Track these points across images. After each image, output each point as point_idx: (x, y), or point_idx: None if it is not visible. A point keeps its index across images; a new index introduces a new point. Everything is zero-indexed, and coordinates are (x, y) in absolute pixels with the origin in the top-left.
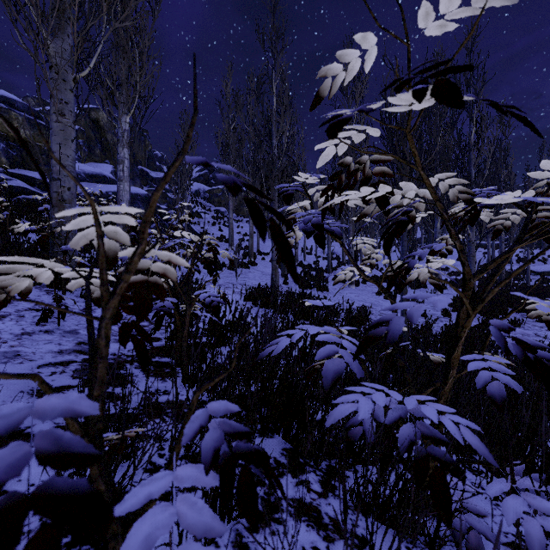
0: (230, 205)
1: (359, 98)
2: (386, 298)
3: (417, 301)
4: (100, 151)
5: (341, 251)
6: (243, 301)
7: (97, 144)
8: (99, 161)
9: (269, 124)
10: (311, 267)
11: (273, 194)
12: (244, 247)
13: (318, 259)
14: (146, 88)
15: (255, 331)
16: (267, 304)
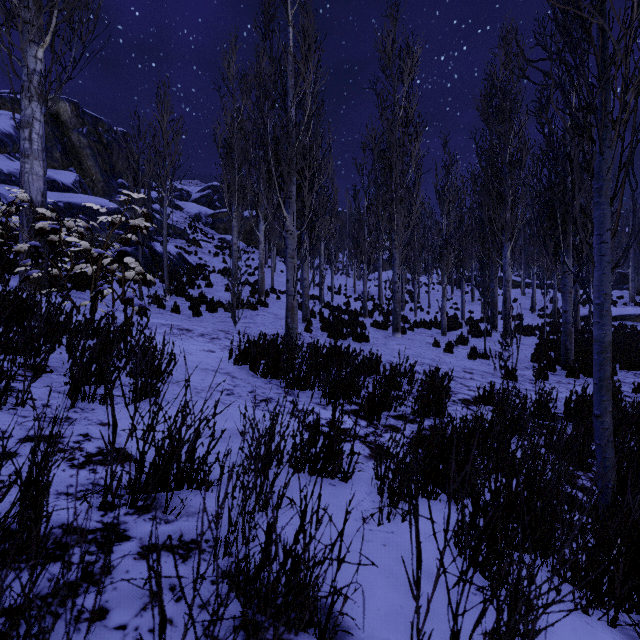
0: (234, 226)
1: (409, 78)
2: (447, 351)
3: (499, 356)
4: (60, 155)
5: (376, 290)
6: (233, 364)
7: (56, 145)
8: (59, 169)
9: (282, 79)
10: (342, 309)
11: (289, 188)
12: (254, 282)
13: (349, 300)
14: (74, 4)
15: (233, 457)
16: (276, 371)
